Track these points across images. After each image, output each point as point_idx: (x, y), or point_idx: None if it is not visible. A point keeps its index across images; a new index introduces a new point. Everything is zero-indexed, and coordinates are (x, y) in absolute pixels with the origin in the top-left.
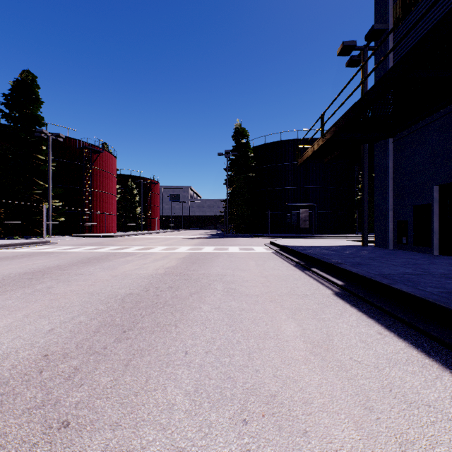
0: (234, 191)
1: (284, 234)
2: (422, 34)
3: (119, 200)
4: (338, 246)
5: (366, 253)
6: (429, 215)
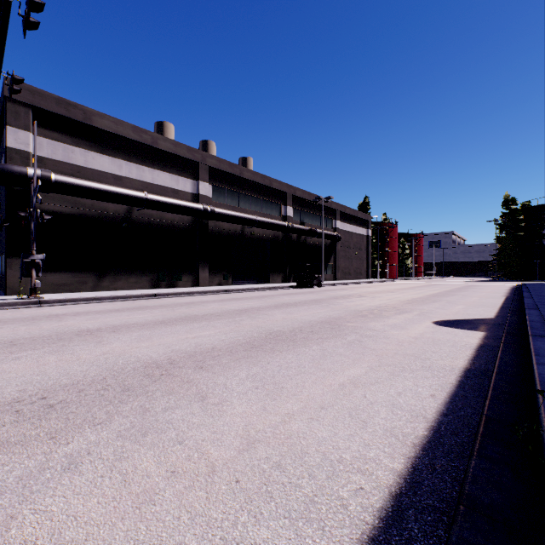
0: (502, 247)
1: None
2: None
3: None
4: None
5: None
6: None
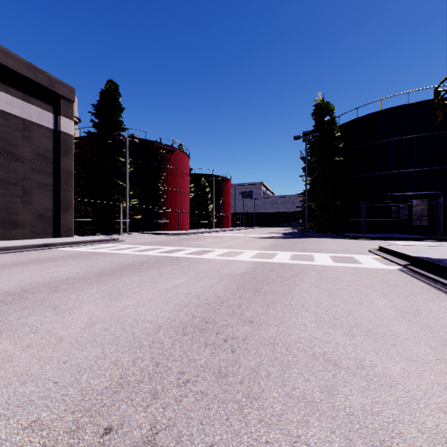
0: (314, 180)
1: (388, 234)
2: None
3: (193, 199)
4: None
5: None
6: None
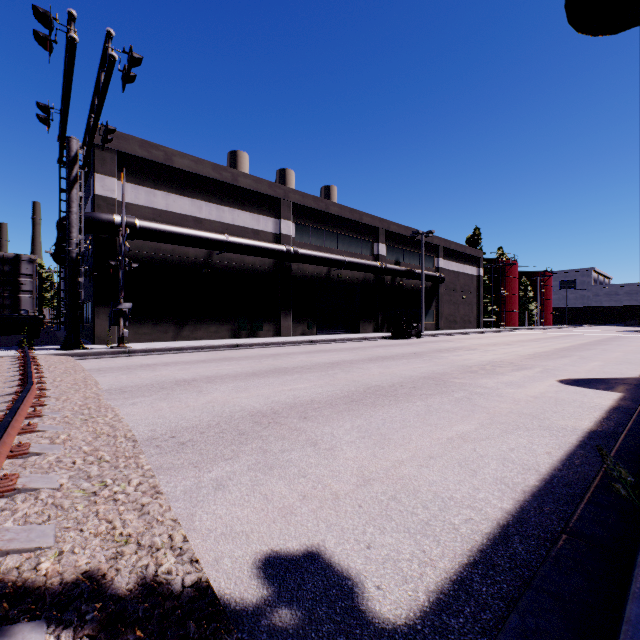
0: None
1: None
2: None
3: None
4: None
5: None
6: None
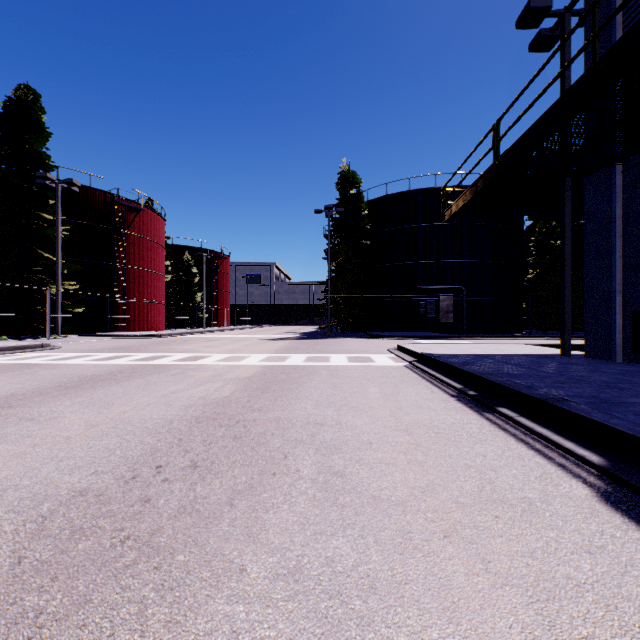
0: (338, 267)
1: (416, 332)
2: None
3: (171, 283)
4: (520, 356)
5: (585, 371)
6: None
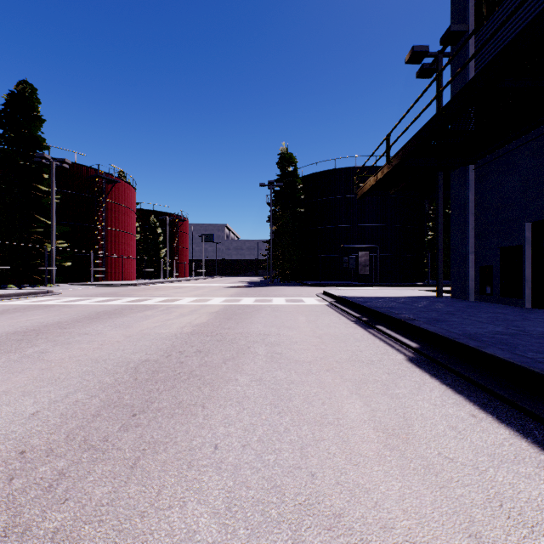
0: (279, 229)
1: (340, 281)
2: (511, 37)
3: (139, 241)
4: (407, 297)
5: (442, 306)
6: (520, 259)
